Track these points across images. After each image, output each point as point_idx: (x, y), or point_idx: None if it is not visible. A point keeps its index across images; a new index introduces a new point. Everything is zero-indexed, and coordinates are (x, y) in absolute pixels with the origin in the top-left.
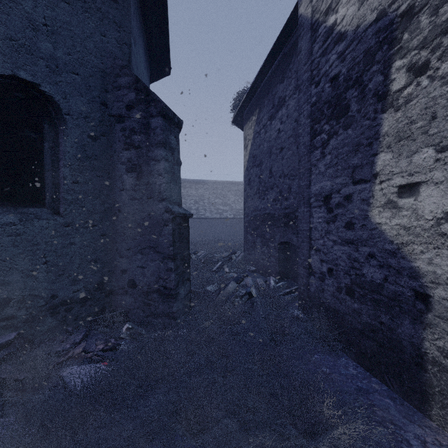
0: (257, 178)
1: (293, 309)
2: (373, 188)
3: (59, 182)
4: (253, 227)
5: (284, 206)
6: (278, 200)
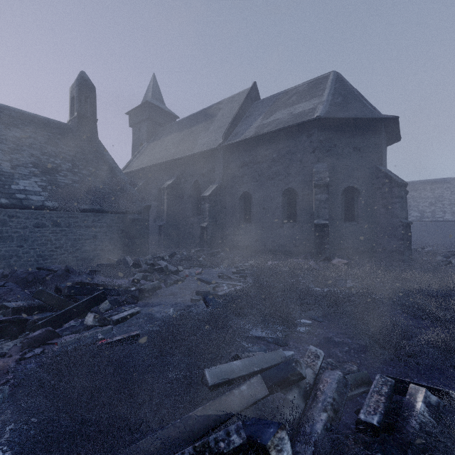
0: None
1: None
2: None
3: (358, 213)
4: None
5: None
6: None
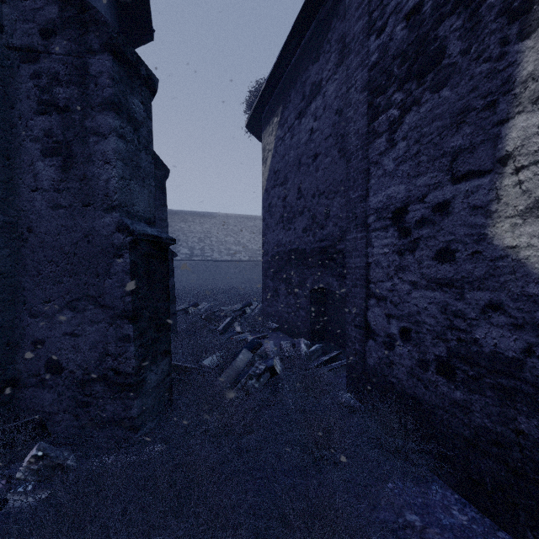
0: (280, 201)
1: (341, 393)
2: (498, 184)
3: None
4: (274, 269)
5: (319, 238)
6: (311, 229)
